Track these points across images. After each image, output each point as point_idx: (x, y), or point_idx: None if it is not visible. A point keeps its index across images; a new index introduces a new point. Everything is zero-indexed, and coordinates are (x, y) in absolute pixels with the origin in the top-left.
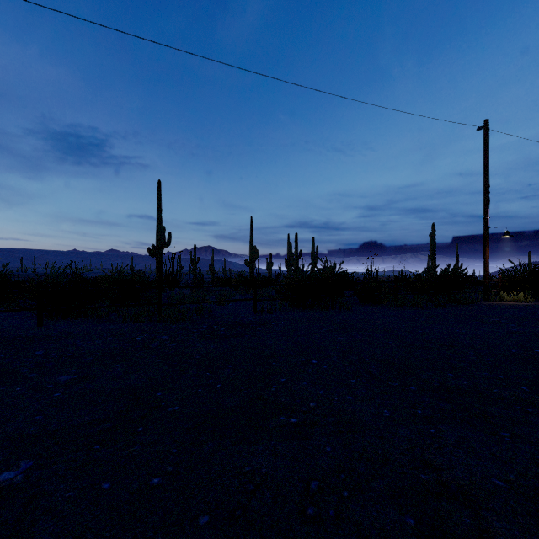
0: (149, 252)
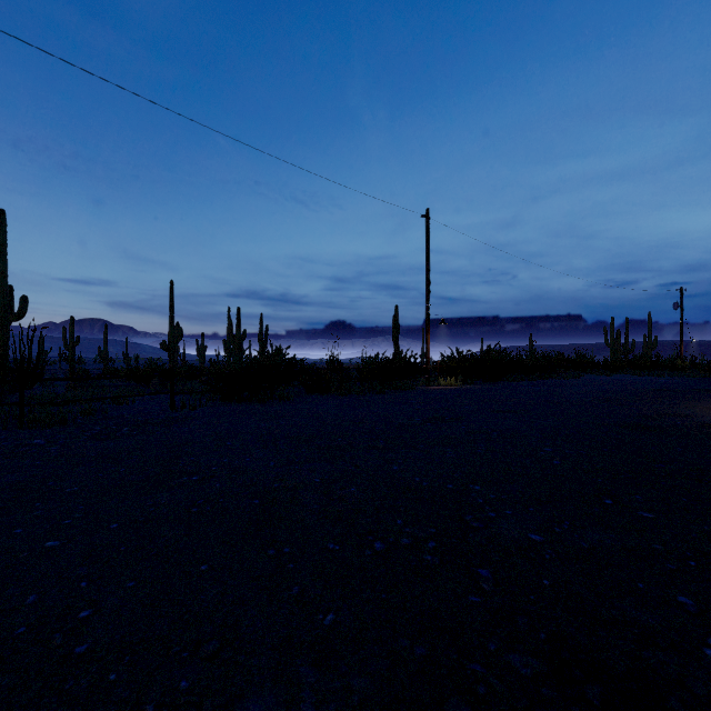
0: None
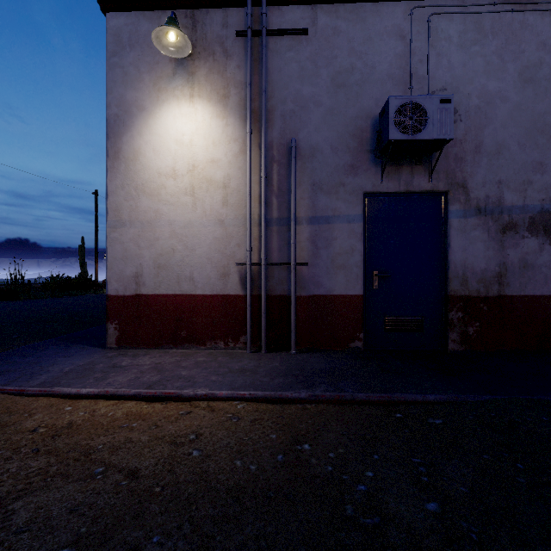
0: None
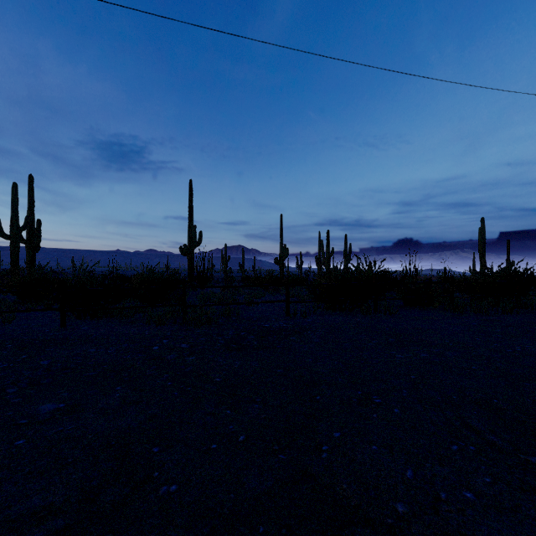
0: (181, 251)
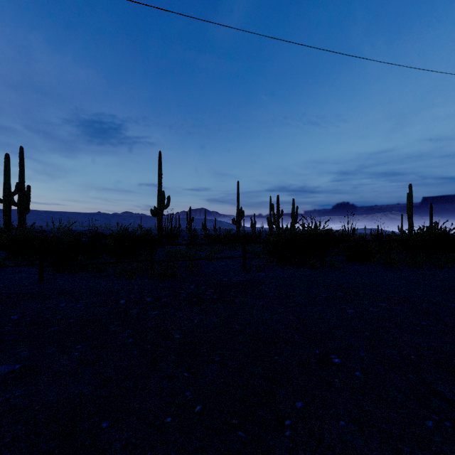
0: (151, 212)
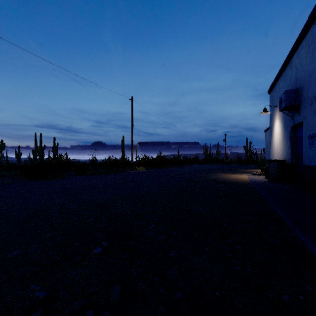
0: None
